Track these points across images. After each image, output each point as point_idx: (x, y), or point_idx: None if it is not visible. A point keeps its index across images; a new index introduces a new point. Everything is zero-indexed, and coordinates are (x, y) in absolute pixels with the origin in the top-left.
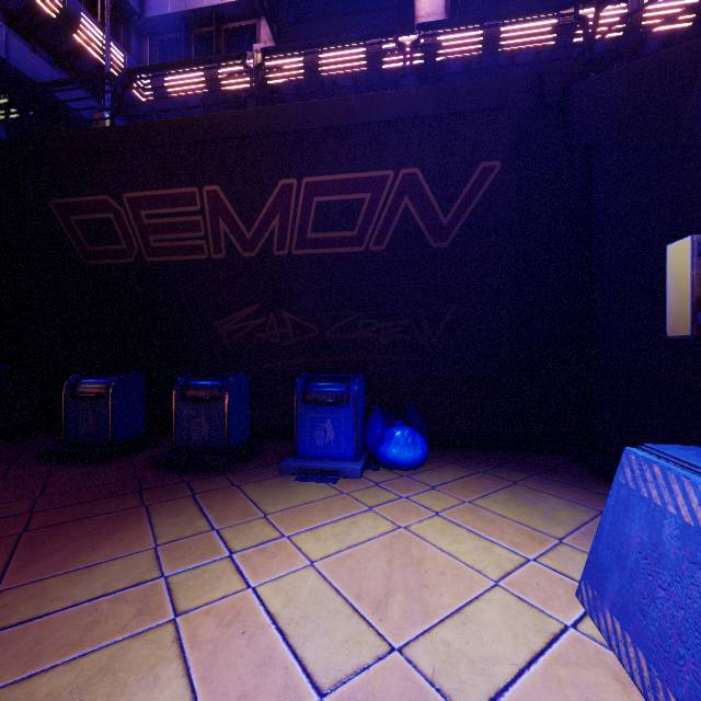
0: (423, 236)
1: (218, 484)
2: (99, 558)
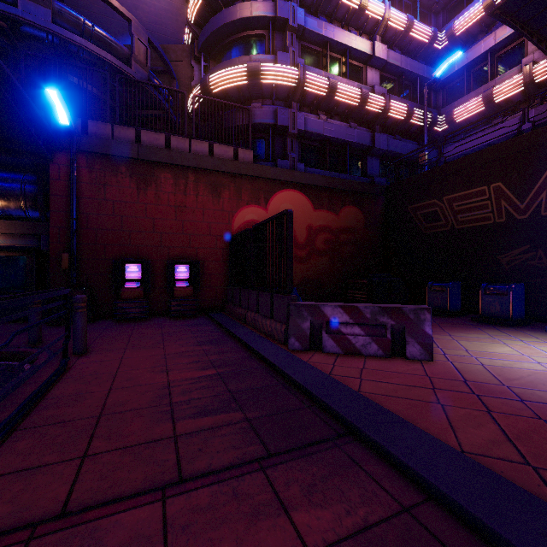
0: None
1: (508, 329)
2: (470, 333)
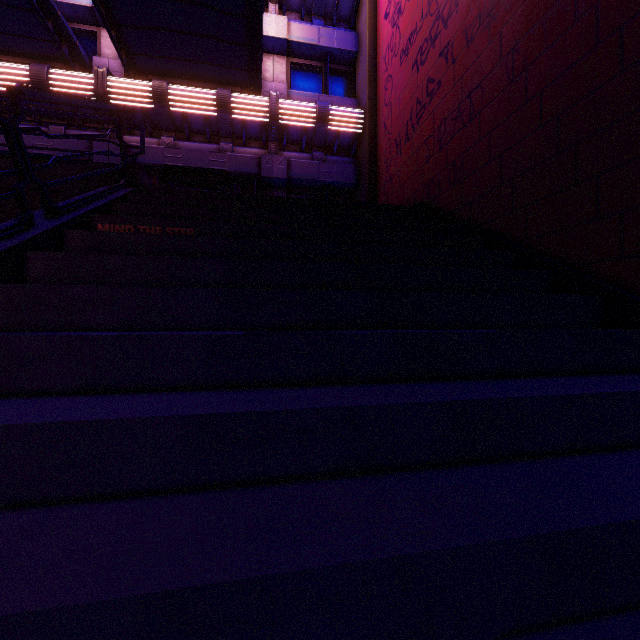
0: None
1: None
2: None
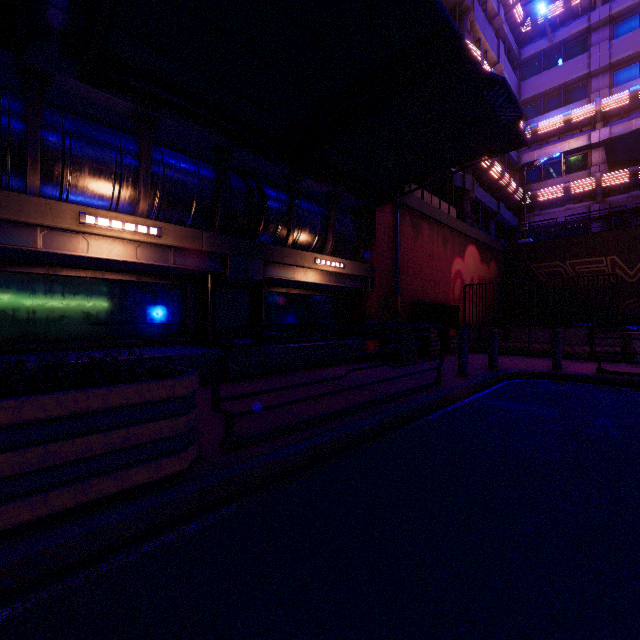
0: None
1: None
2: None
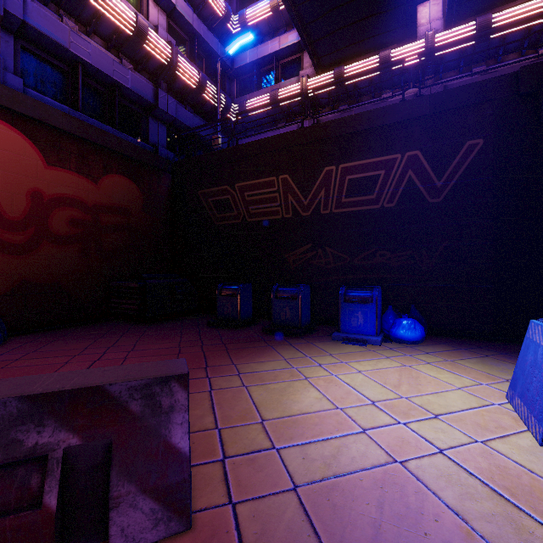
0: (422, 195)
1: (300, 341)
2: (264, 360)
